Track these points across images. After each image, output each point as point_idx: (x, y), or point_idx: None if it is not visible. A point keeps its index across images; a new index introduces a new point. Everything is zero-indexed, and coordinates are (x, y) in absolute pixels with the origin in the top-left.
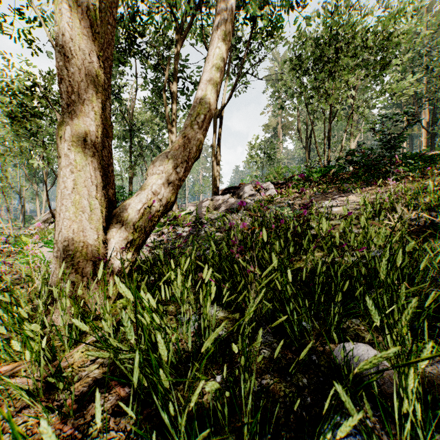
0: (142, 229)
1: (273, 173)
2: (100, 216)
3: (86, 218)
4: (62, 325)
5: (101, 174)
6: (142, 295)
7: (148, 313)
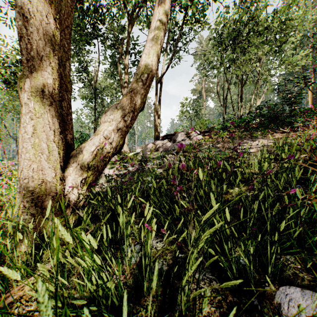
0: (95, 167)
1: (199, 124)
2: (58, 157)
3: (45, 158)
4: (16, 257)
5: (58, 121)
6: (83, 236)
7: (88, 254)
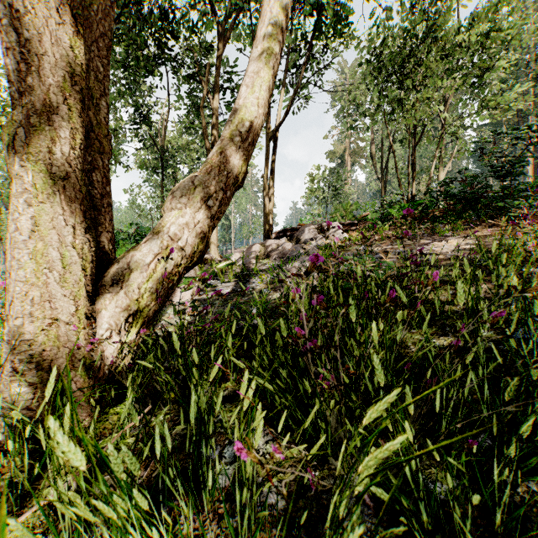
0: (153, 293)
1: (341, 211)
2: (81, 276)
3: (56, 279)
4: None
5: (82, 209)
6: (111, 453)
7: (122, 491)
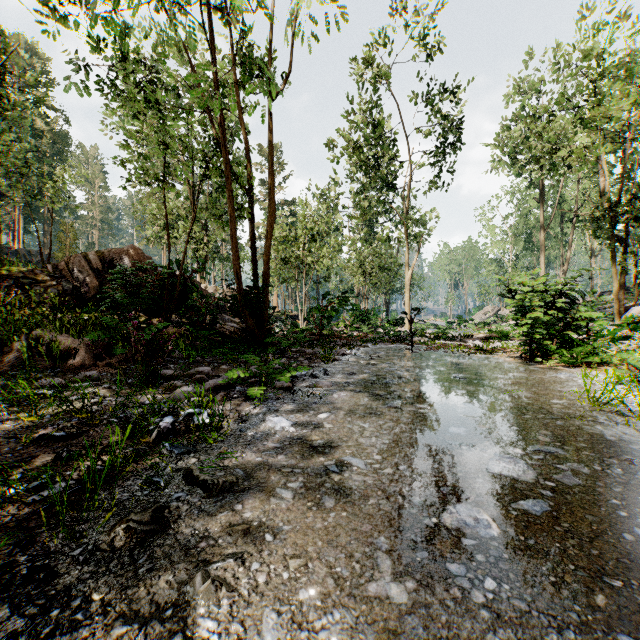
0: None
1: None
2: None
3: None
4: None
5: None
6: None
7: None
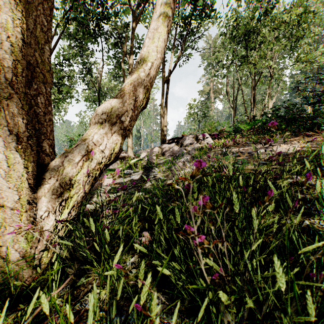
0: (80, 184)
1: (208, 127)
2: (23, 172)
3: (3, 175)
4: None
5: (25, 122)
6: None
7: None
